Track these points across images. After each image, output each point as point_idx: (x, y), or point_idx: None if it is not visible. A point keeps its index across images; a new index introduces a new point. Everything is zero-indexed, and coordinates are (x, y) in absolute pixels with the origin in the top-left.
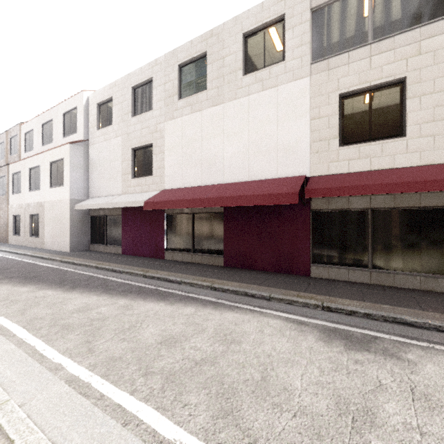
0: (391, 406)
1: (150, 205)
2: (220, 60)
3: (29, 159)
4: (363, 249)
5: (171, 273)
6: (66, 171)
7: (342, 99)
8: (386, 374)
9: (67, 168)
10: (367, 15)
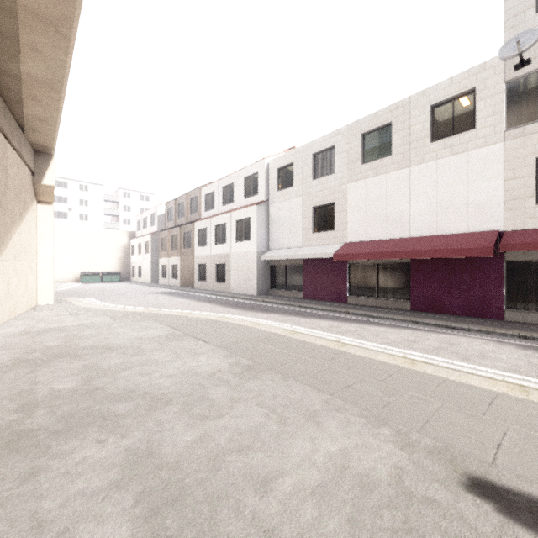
0: None
1: (340, 257)
2: (406, 129)
3: (215, 218)
4: None
5: (368, 312)
6: (253, 228)
7: None
8: None
9: (254, 226)
10: None
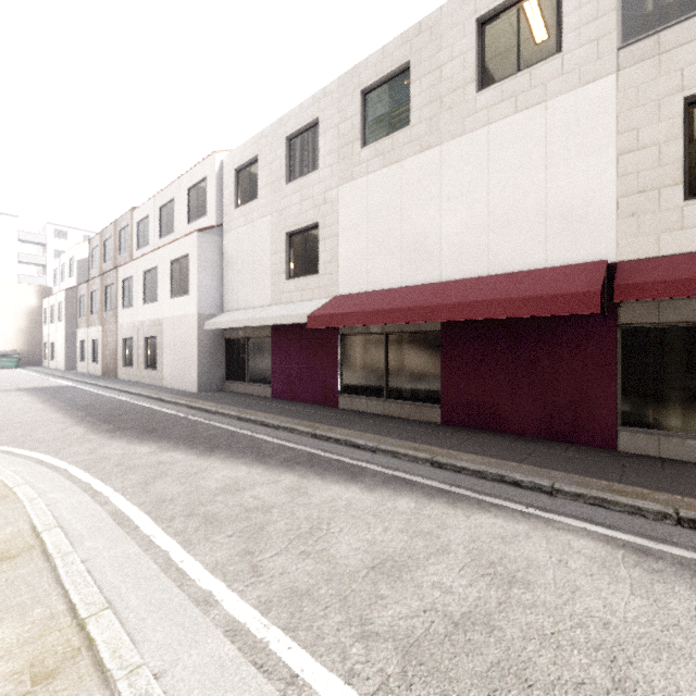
0: None
1: (317, 321)
2: (435, 70)
3: (143, 258)
4: None
5: (356, 433)
6: (193, 272)
7: (689, 107)
8: None
9: (194, 269)
10: None
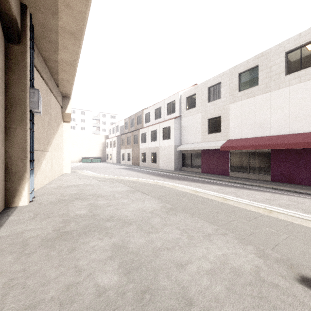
0: None
1: (224, 148)
2: (268, 68)
3: (150, 127)
4: None
5: (242, 181)
6: (172, 132)
7: None
8: None
9: (173, 131)
10: None
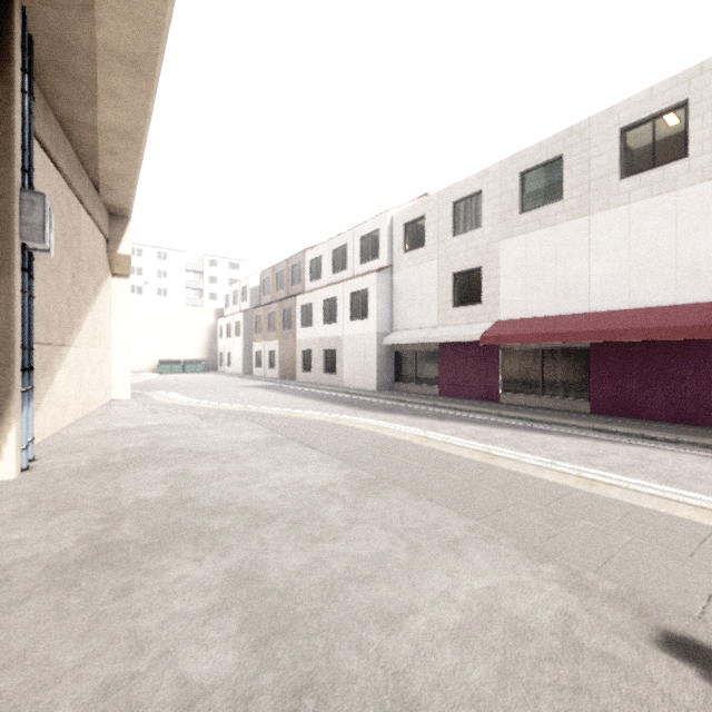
0: None
1: (489, 340)
2: (584, 162)
3: (323, 290)
4: None
5: (529, 415)
6: (372, 302)
7: None
8: None
9: (373, 300)
10: None
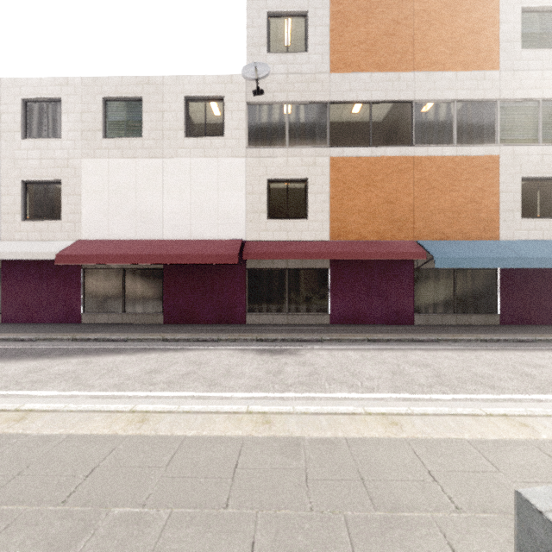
0: (289, 368)
1: (66, 259)
2: (160, 112)
3: None
4: (283, 299)
5: (108, 334)
6: None
7: (269, 182)
8: (289, 360)
9: None
10: (285, 125)
